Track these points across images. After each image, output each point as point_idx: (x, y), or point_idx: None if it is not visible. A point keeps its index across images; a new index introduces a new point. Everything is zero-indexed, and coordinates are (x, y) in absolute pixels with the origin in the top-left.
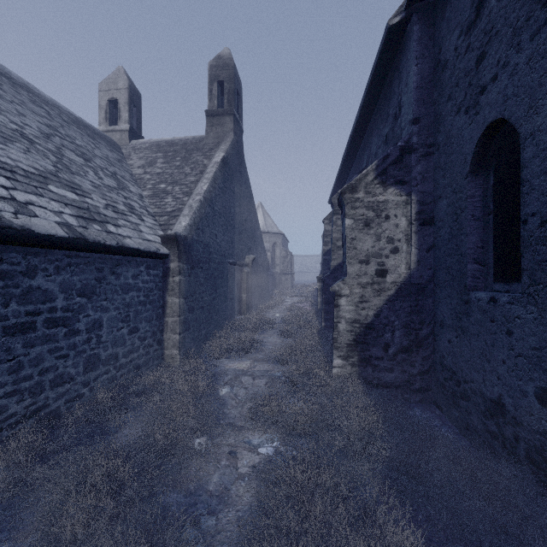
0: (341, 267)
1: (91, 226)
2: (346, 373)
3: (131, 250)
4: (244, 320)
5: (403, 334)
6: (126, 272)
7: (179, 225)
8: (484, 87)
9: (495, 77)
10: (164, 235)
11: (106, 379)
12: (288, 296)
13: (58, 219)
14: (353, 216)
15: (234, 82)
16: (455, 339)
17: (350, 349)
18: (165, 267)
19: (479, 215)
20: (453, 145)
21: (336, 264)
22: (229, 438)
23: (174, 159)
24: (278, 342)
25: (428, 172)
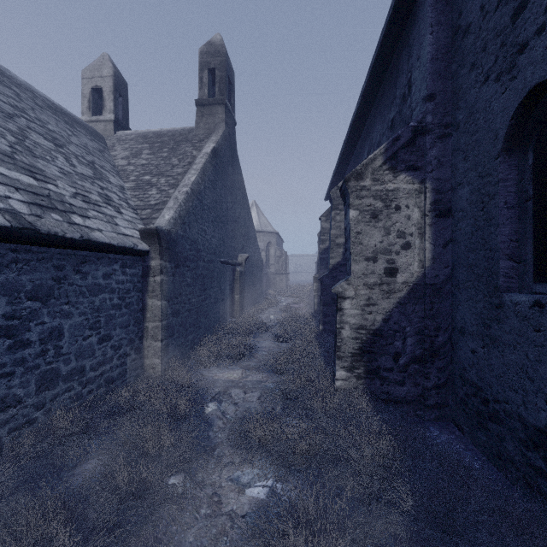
0: (340, 266)
1: (48, 215)
2: (351, 387)
3: (100, 245)
4: (236, 323)
5: (416, 342)
6: (95, 270)
7: (162, 218)
8: (524, 44)
9: (541, 28)
10: (143, 229)
11: (68, 397)
12: (283, 296)
13: (0, 204)
14: (358, 207)
15: (226, 70)
16: (481, 350)
17: (356, 359)
18: (145, 266)
19: (514, 202)
20: (478, 121)
21: (335, 263)
22: (213, 473)
23: (161, 150)
24: (272, 347)
25: (445, 156)
